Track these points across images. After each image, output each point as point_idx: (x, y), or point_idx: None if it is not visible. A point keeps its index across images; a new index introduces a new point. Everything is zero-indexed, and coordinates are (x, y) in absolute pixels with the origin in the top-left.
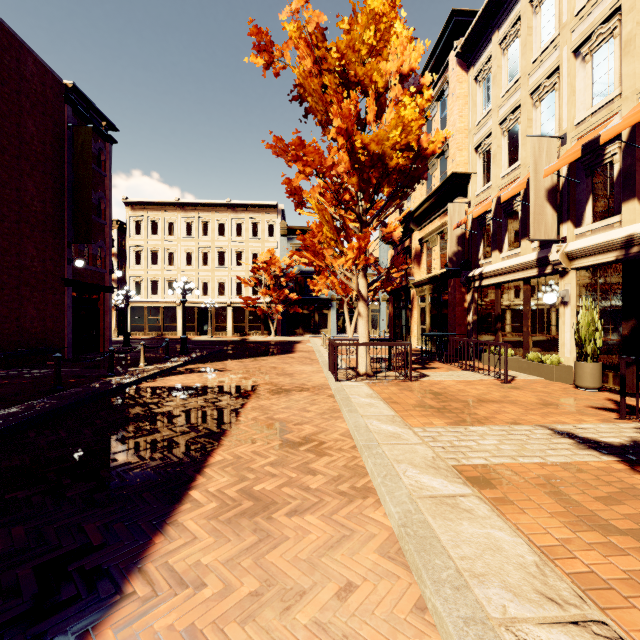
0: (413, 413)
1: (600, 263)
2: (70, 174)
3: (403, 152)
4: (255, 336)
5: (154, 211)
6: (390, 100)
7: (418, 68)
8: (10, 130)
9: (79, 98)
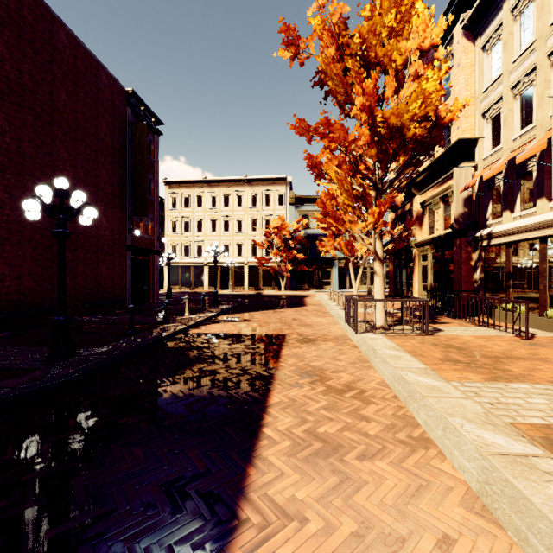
0: (443, 367)
1: None
2: (130, 162)
3: (421, 123)
4: (267, 291)
5: (186, 188)
6: (408, 76)
7: (439, 43)
8: (91, 131)
9: (136, 101)
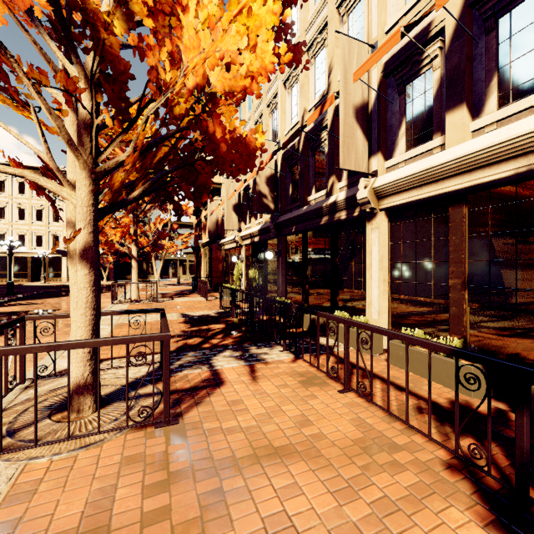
0: None
1: (248, 243)
2: None
3: None
4: None
5: None
6: None
7: None
8: None
9: None
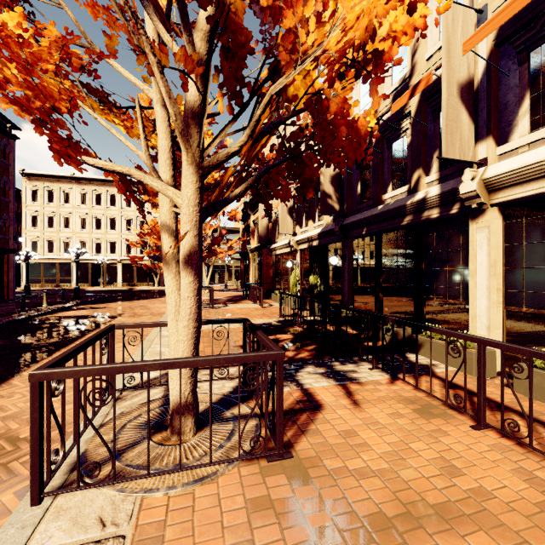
0: None
1: (304, 248)
2: None
3: None
4: (142, 286)
5: (50, 182)
6: None
7: None
8: None
9: None
